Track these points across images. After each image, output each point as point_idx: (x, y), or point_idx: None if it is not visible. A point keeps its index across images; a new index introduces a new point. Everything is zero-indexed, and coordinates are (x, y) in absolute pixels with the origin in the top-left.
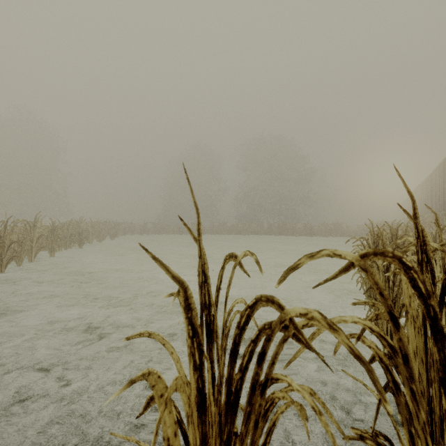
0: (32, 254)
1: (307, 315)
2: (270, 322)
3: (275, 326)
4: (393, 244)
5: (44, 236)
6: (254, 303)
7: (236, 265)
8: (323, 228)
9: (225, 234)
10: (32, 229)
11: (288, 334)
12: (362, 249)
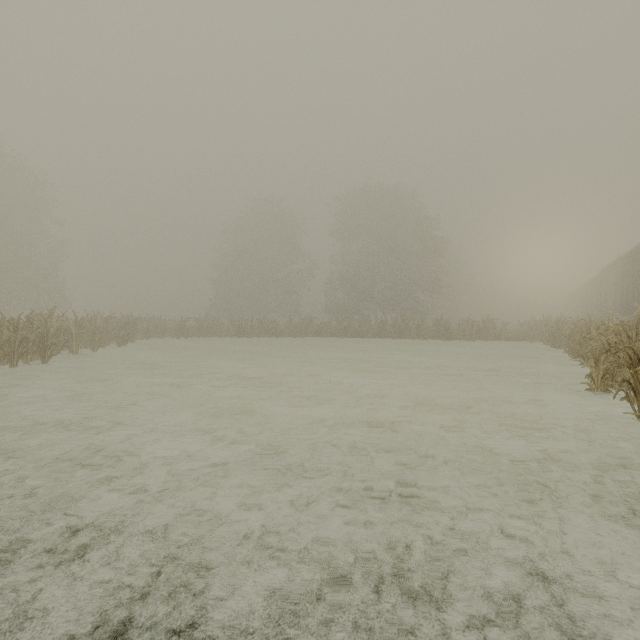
0: None
1: None
2: None
3: None
4: None
5: None
6: None
7: None
8: (467, 326)
9: (311, 337)
10: None
11: None
12: None
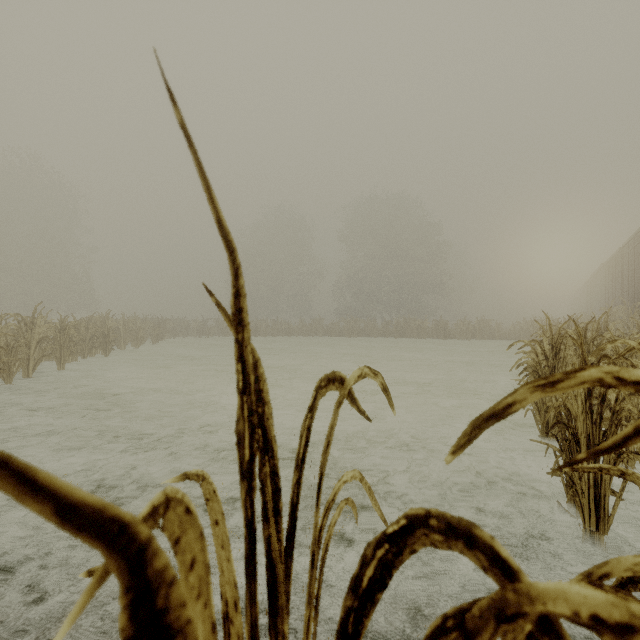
0: (29, 365)
1: (635, 635)
2: (459, 607)
3: (480, 625)
4: (599, 352)
5: (49, 339)
6: (401, 531)
7: (343, 398)
8: (463, 327)
9: (321, 336)
10: (29, 328)
11: (512, 637)
12: (533, 358)
